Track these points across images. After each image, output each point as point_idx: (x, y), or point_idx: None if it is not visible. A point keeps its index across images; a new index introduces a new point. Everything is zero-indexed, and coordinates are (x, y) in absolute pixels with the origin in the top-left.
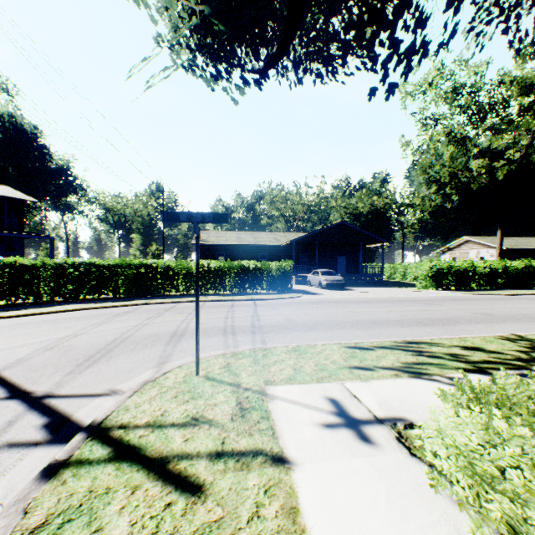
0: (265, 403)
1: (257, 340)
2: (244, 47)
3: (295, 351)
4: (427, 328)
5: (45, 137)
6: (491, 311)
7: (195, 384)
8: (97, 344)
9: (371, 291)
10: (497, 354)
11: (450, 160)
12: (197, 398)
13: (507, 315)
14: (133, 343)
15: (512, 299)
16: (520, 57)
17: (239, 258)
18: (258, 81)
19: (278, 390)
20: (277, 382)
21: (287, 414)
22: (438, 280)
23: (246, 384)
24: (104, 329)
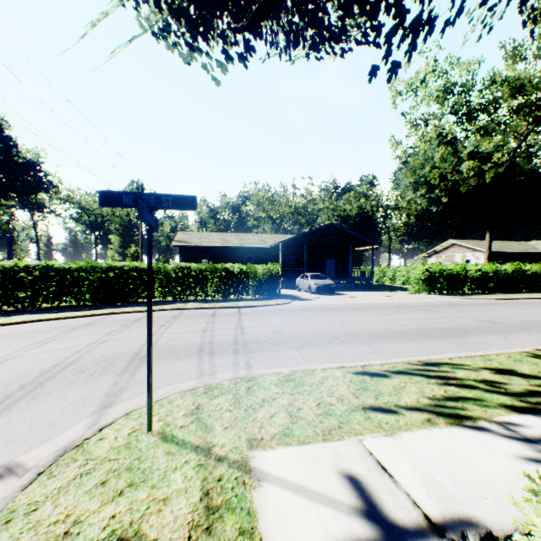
0: (248, 492)
1: (239, 363)
2: (226, 16)
3: (289, 381)
4: (437, 341)
5: (10, 128)
6: (496, 318)
7: (141, 452)
8: (26, 375)
9: (363, 296)
10: (539, 381)
11: (440, 161)
12: (139, 484)
13: (515, 323)
14: (76, 371)
15: (509, 304)
16: (511, 57)
17: (224, 261)
18: (243, 55)
19: (268, 460)
20: (266, 442)
21: (283, 519)
22: (431, 284)
23: (219, 449)
24: (47, 350)
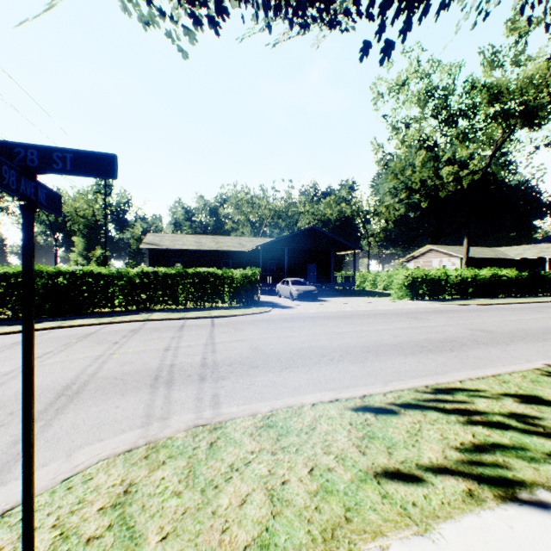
0: None
1: (204, 397)
2: None
3: (269, 428)
4: (436, 356)
5: None
6: (486, 326)
7: None
8: None
9: (346, 302)
10: None
11: (421, 166)
12: None
13: (507, 332)
14: None
15: (492, 310)
16: (489, 63)
17: (198, 265)
18: (214, 20)
19: None
20: None
21: None
22: (414, 289)
23: None
24: None
